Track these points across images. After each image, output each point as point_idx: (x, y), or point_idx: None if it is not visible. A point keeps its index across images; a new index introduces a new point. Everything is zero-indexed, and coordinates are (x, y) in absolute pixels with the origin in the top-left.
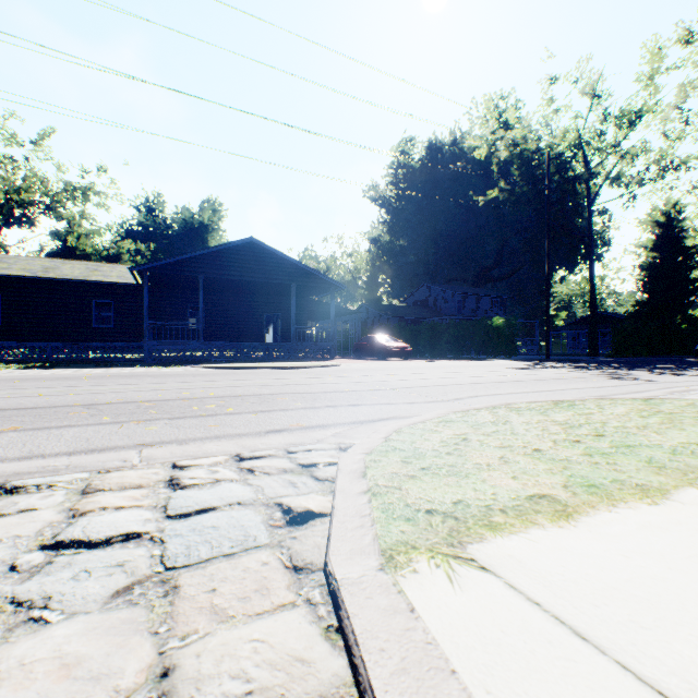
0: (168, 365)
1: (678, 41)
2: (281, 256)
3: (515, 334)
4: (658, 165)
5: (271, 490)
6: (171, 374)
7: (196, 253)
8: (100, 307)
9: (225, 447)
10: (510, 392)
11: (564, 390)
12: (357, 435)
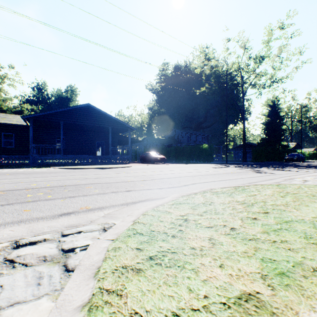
0: (40, 167)
1: (278, 28)
2: (104, 113)
3: (212, 152)
4: (270, 80)
5: (5, 294)
6: (38, 172)
7: (59, 110)
8: (9, 136)
9: (16, 232)
10: (212, 180)
11: (237, 179)
12: (120, 215)
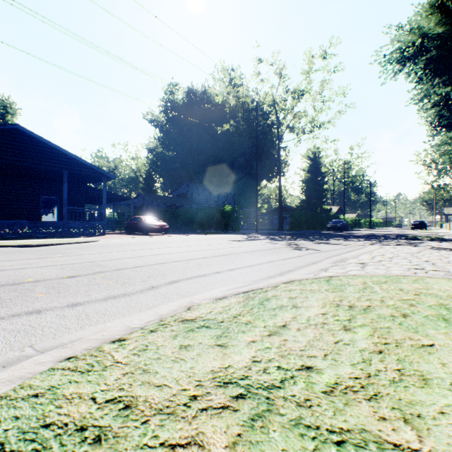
0: None
1: (320, 56)
2: (52, 146)
3: (238, 216)
4: (311, 123)
5: None
6: None
7: None
8: None
9: None
10: (216, 270)
11: (261, 265)
12: None
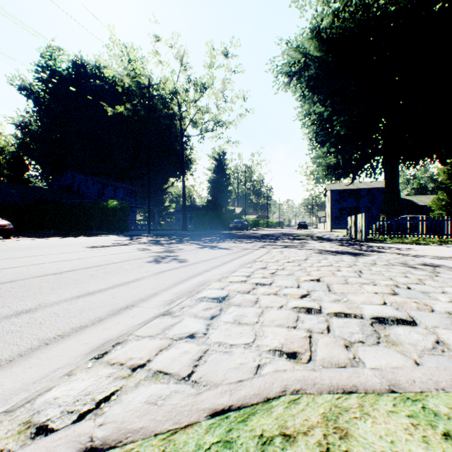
0: None
1: (222, 53)
2: None
3: (128, 214)
4: (214, 121)
5: None
6: None
7: None
8: None
9: None
10: None
11: None
12: None
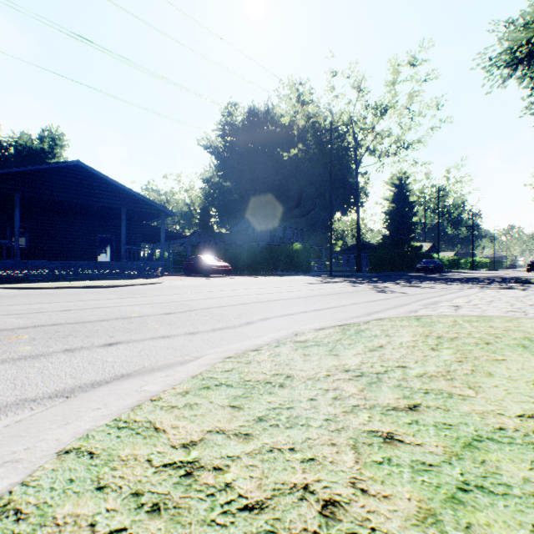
0: None
1: (408, 64)
2: (111, 182)
3: (309, 256)
4: (396, 144)
5: None
6: None
7: (11, 170)
8: None
9: None
10: (302, 310)
11: (346, 306)
12: (5, 449)
